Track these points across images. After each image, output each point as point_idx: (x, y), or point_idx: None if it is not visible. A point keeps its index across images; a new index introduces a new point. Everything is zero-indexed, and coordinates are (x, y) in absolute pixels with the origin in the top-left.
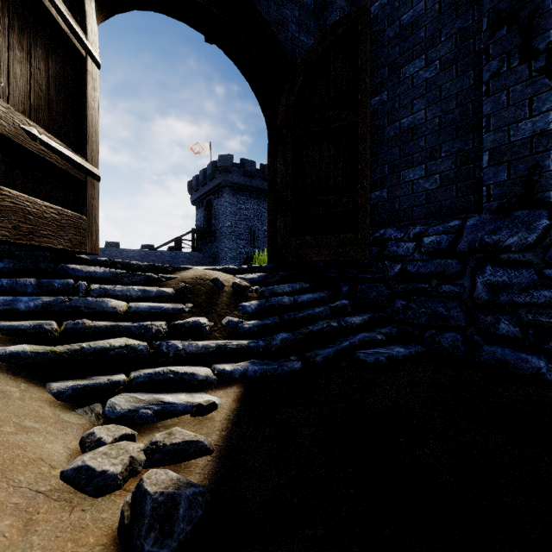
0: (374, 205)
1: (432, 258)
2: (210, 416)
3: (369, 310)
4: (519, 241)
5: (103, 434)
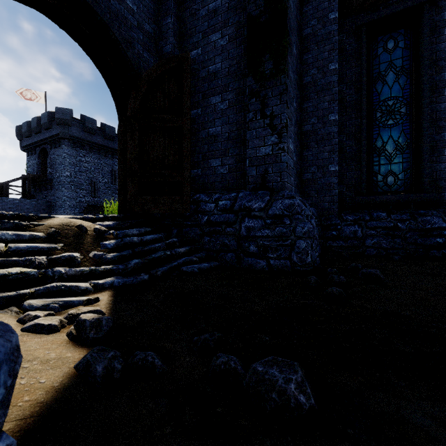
0: (194, 178)
1: (223, 213)
2: (96, 304)
3: (190, 244)
4: (258, 206)
5: (36, 313)
